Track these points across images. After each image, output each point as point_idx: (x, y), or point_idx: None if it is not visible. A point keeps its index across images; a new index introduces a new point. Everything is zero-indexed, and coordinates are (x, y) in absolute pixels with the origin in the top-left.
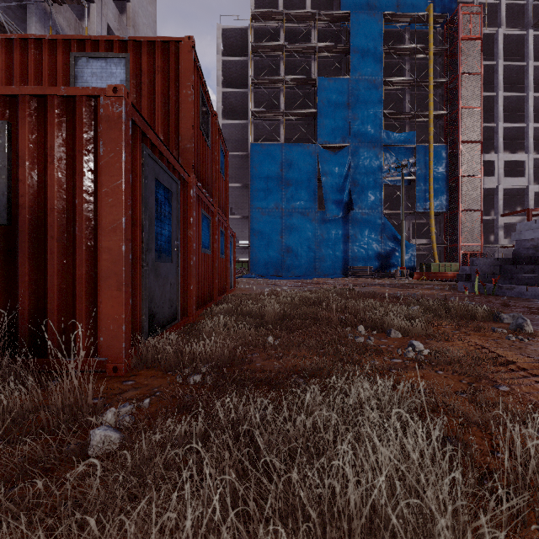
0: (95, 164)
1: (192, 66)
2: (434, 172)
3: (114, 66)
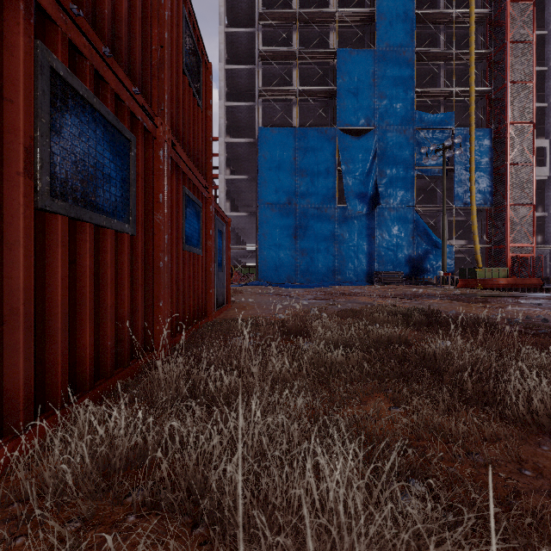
0: None
1: None
2: (476, 160)
3: None
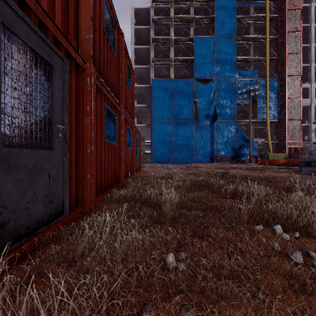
0: None
1: None
2: (270, 95)
3: None
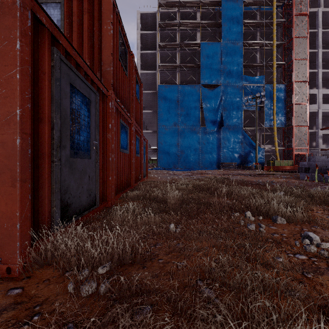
0: None
1: (111, 7)
2: (277, 101)
3: (52, 9)
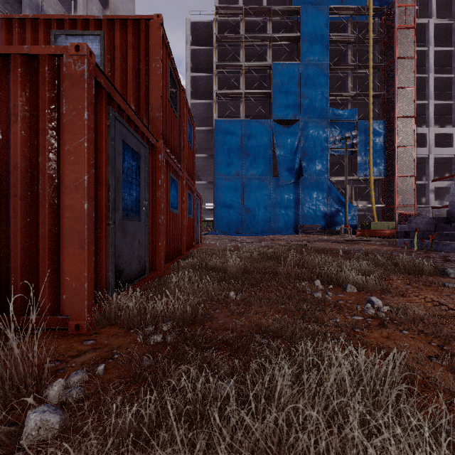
0: (58, 123)
1: (160, 41)
2: (374, 143)
3: (90, 42)
